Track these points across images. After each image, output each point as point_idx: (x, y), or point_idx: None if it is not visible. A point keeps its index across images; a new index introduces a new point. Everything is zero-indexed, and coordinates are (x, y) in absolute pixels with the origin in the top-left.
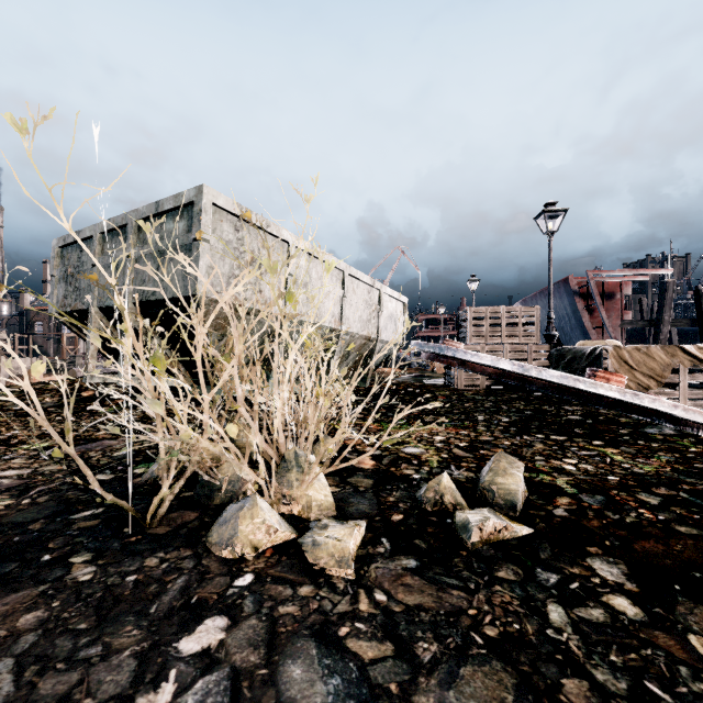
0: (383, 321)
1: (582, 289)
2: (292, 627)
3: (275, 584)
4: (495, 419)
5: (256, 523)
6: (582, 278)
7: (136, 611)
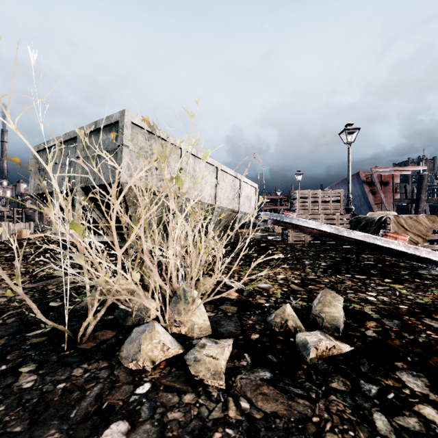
0: (242, 199)
1: (368, 179)
2: (177, 432)
3: (166, 392)
4: (317, 263)
5: (154, 343)
6: (368, 172)
7: (60, 415)
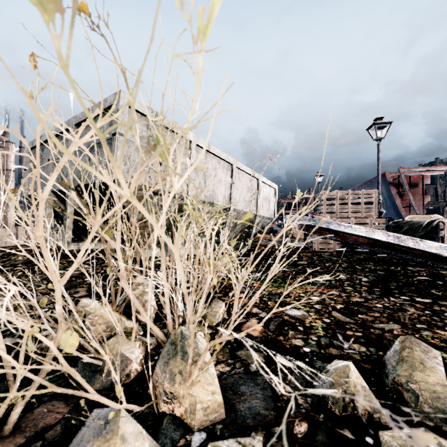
0: (261, 201)
1: (395, 181)
2: None
3: None
4: (356, 278)
5: None
6: (395, 173)
7: None
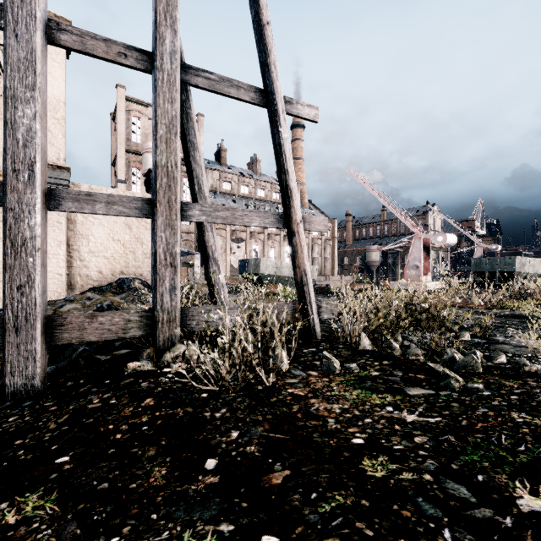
0: None
1: None
2: None
3: None
4: None
5: None
6: None
7: None
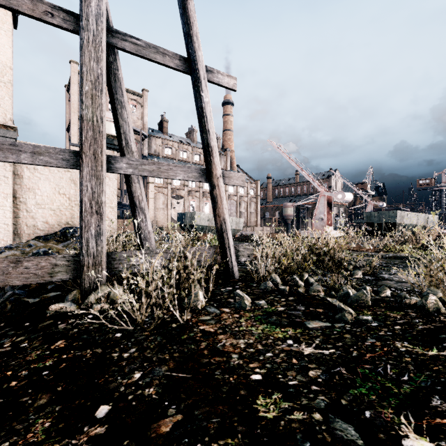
0: (429, 222)
1: None
2: None
3: None
4: None
5: None
6: None
7: None
